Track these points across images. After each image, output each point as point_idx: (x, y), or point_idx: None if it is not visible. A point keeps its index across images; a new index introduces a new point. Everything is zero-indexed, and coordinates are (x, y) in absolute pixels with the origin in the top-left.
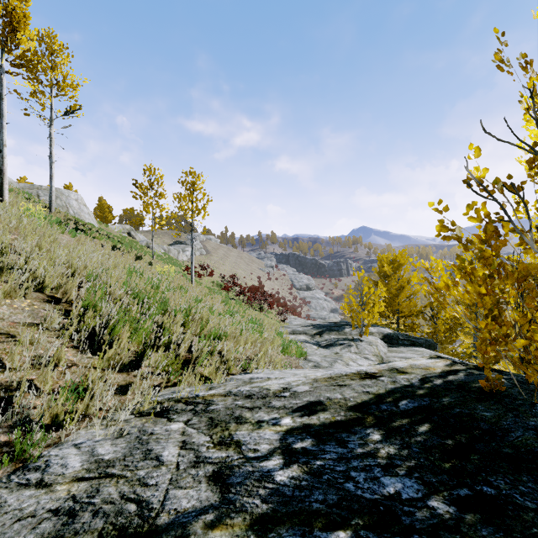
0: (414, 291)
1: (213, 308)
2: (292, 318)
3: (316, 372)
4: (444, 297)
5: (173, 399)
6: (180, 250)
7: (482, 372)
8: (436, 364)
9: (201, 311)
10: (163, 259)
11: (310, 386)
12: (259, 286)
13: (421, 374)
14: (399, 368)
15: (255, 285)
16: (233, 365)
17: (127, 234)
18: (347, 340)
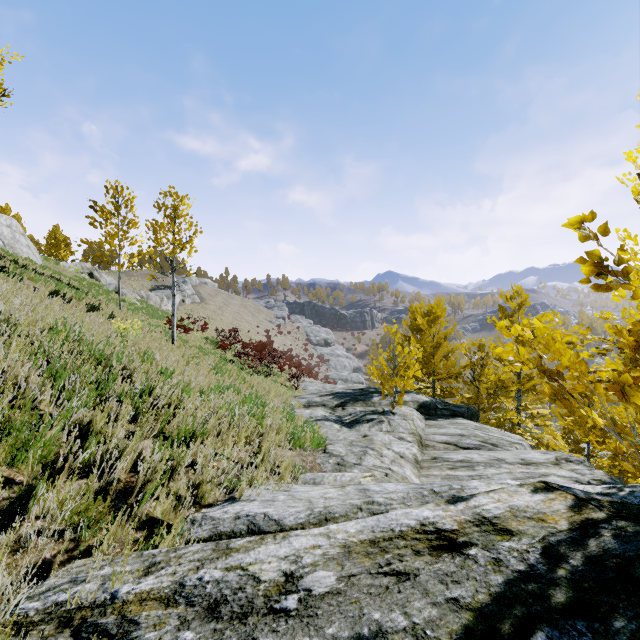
0: (453, 348)
1: (193, 384)
2: (307, 381)
3: (343, 497)
4: (572, 392)
5: (59, 612)
6: (164, 297)
7: (638, 527)
8: (552, 505)
9: (168, 392)
10: (137, 309)
11: (338, 571)
12: (267, 342)
13: (538, 536)
14: (494, 519)
15: (263, 340)
16: (209, 490)
17: (88, 274)
18: (377, 414)
